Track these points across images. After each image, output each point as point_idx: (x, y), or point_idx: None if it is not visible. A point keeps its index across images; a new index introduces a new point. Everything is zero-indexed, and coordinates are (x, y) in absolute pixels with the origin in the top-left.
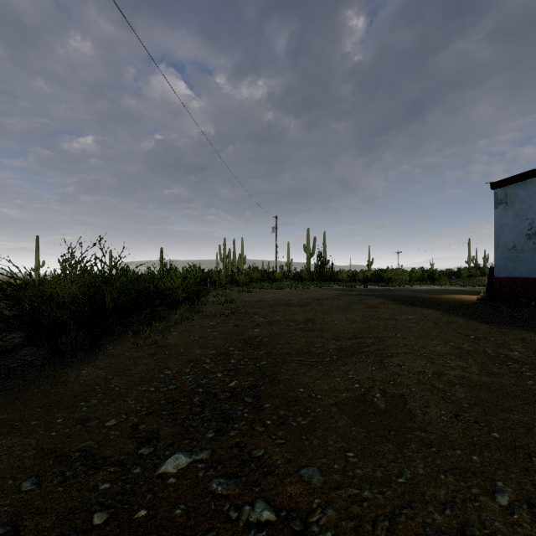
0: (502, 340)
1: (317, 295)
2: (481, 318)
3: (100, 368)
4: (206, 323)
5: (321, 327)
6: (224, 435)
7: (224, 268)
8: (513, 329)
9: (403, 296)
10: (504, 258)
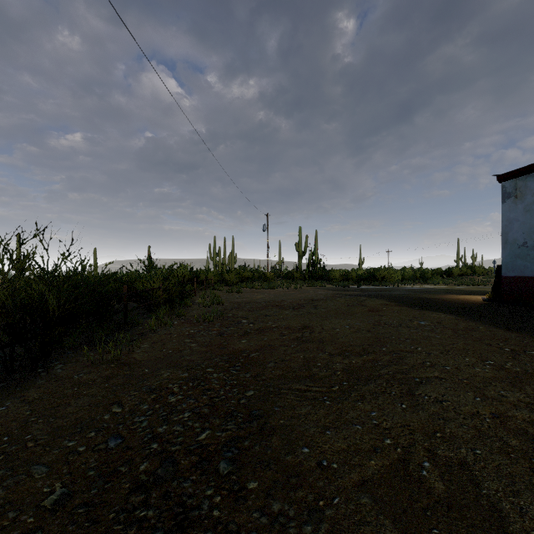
0: None
1: (311, 295)
2: (503, 324)
3: (28, 401)
4: (185, 331)
5: (321, 337)
6: None
7: (214, 267)
8: None
9: (404, 297)
10: (513, 256)
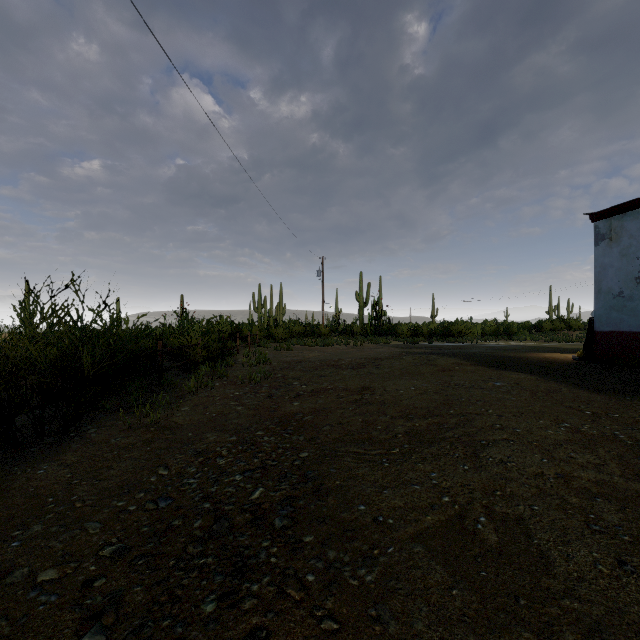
0: (630, 418)
1: (374, 353)
2: (590, 385)
3: (67, 465)
4: (229, 393)
5: (382, 399)
6: (234, 607)
7: (258, 320)
8: (638, 401)
9: (481, 356)
10: (608, 307)
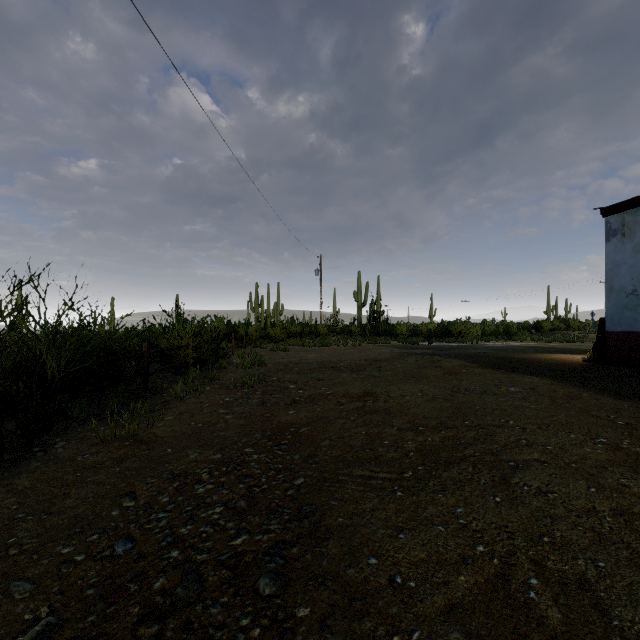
0: None
1: (373, 354)
2: (611, 390)
3: (17, 491)
4: (219, 399)
5: (387, 407)
6: None
7: (255, 320)
8: None
9: (486, 357)
10: (620, 306)
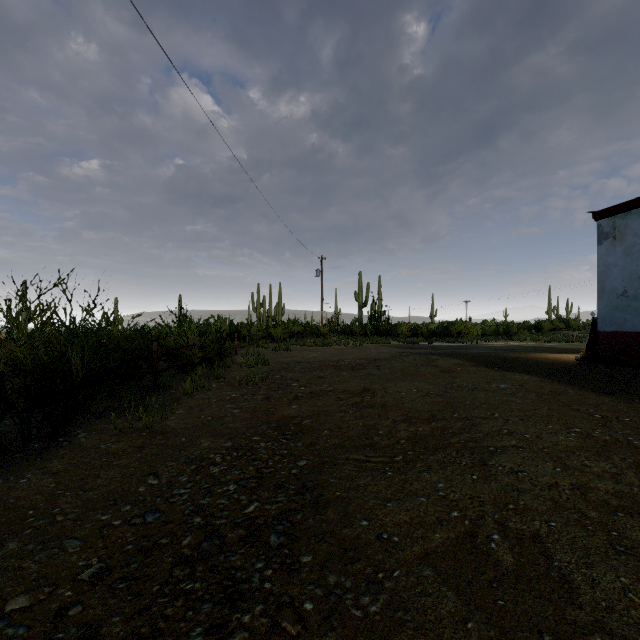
0: None
1: (373, 354)
2: (596, 387)
3: (52, 473)
4: (226, 395)
5: (383, 402)
6: None
7: (257, 320)
8: None
9: (482, 356)
10: (611, 307)
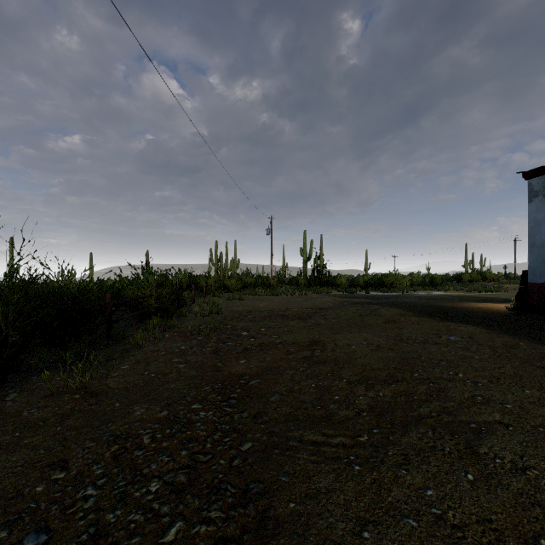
0: None
1: (318, 303)
2: (544, 339)
3: None
4: (175, 347)
5: (334, 357)
6: None
7: (215, 272)
8: None
9: (420, 306)
10: (542, 260)
